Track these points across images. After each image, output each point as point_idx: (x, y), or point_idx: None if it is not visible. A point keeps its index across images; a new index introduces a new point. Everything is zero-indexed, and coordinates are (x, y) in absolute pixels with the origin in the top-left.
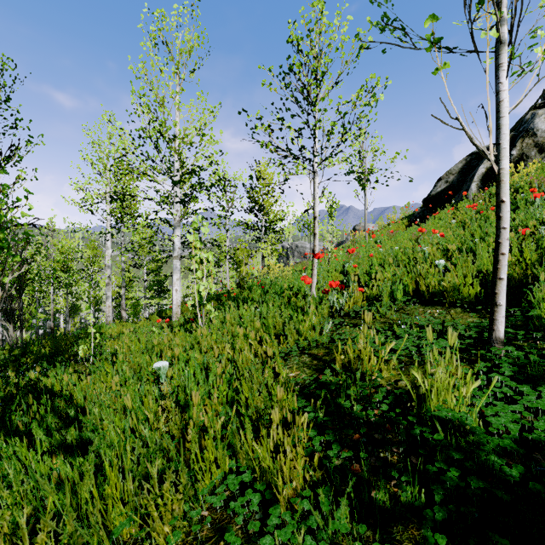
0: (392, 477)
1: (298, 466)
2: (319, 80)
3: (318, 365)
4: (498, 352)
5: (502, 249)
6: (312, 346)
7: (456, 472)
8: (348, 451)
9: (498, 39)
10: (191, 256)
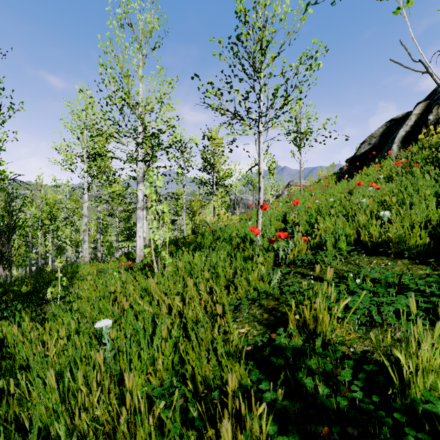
0: None
1: None
2: (264, 49)
3: (268, 320)
4: None
5: None
6: (261, 296)
7: None
8: None
9: None
10: (147, 208)
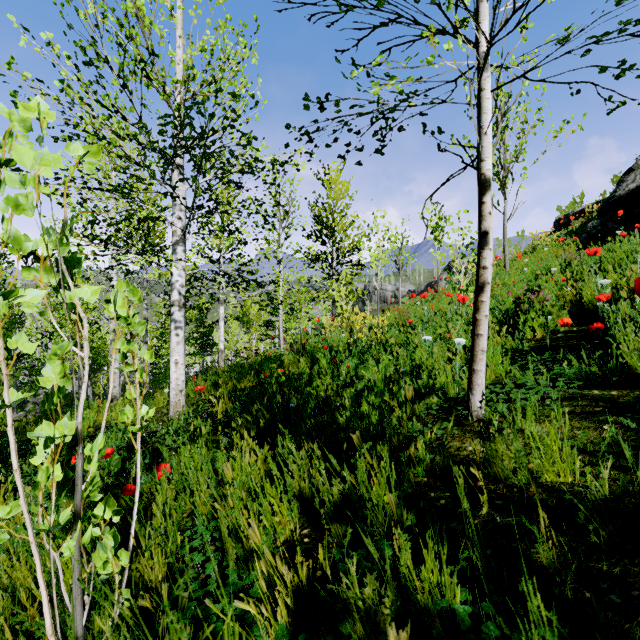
0: None
1: None
2: None
3: None
4: None
5: None
6: None
7: None
8: None
9: None
10: None
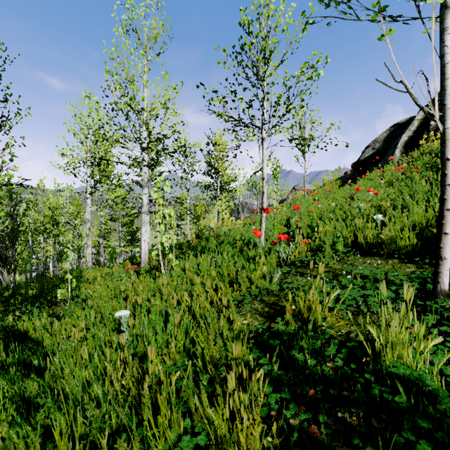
0: (353, 443)
1: (255, 431)
2: (267, 58)
3: (269, 313)
4: (445, 304)
5: (448, 205)
6: (262, 293)
7: (428, 446)
8: (306, 413)
9: (443, 4)
10: (155, 212)
